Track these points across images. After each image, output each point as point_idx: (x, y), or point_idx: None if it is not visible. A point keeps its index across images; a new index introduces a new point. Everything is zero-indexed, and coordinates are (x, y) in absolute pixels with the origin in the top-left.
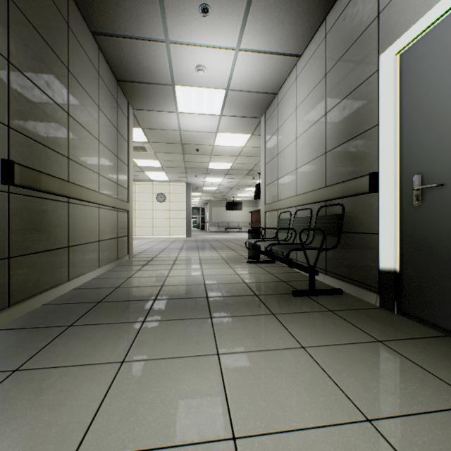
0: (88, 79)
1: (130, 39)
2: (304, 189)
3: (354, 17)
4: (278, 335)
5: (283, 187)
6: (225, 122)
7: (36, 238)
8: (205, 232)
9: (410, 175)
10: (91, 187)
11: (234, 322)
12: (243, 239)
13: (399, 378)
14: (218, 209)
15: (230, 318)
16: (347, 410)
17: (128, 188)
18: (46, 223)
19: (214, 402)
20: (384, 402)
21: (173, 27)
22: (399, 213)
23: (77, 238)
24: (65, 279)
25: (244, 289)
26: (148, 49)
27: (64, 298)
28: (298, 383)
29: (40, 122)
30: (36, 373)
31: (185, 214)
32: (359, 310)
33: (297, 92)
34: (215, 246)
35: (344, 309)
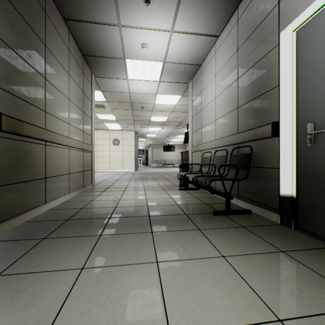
0: (61, 53)
1: (92, 24)
2: (221, 135)
3: (259, 5)
4: (204, 246)
5: (205, 134)
6: (163, 86)
7: (20, 171)
8: (148, 167)
9: (304, 123)
10: (63, 133)
11: (169, 236)
12: (176, 172)
13: (301, 282)
14: (157, 150)
15: (166, 233)
16: (262, 311)
17: (91, 135)
18: (28, 160)
19: (154, 304)
20: (291, 304)
21: (124, 14)
22: (295, 152)
23: (52, 171)
24: (42, 202)
25: (177, 209)
26: (105, 31)
27: (41, 216)
28: (221, 287)
29: (23, 84)
30: (14, 277)
31: (134, 154)
32: (264, 226)
33: (216, 63)
34: (155, 177)
35: (253, 225)
